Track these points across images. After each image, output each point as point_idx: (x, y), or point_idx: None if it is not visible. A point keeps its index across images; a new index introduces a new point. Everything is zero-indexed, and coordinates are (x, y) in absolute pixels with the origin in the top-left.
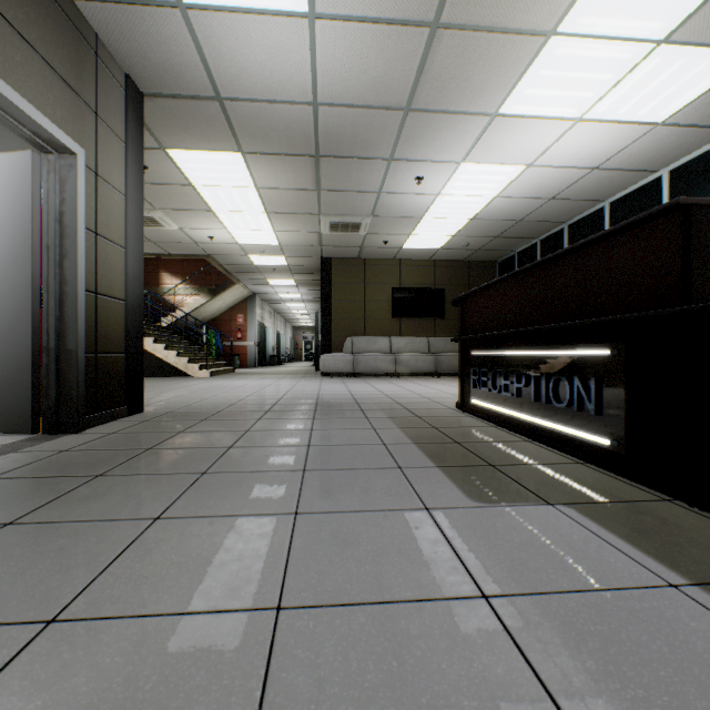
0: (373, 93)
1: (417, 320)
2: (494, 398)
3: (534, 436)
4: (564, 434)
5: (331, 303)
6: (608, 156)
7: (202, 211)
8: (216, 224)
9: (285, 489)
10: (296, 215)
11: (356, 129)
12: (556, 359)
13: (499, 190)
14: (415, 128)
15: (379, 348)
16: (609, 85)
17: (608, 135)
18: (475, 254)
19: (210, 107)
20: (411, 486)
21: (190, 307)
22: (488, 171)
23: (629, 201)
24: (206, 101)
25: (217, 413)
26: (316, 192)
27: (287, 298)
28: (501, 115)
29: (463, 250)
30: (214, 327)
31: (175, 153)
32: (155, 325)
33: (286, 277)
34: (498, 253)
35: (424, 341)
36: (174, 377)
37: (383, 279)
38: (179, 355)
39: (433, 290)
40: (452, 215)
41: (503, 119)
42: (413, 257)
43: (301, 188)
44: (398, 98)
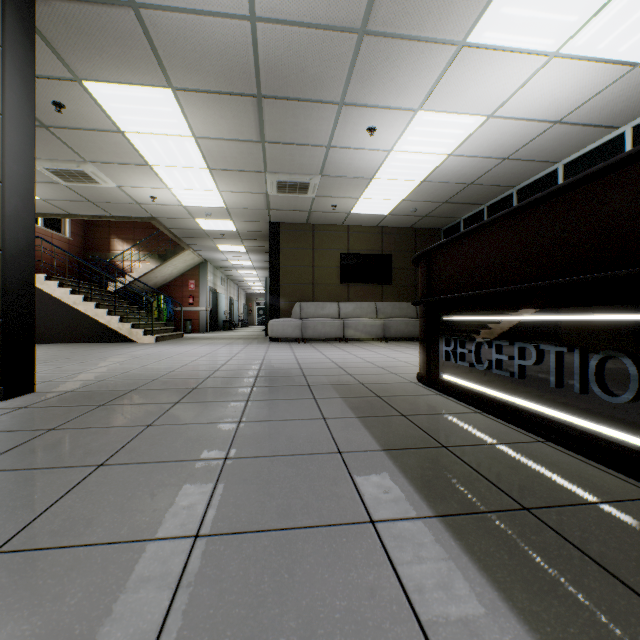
0: (322, 5)
1: (365, 285)
2: (477, 376)
3: (552, 436)
4: (617, 442)
5: (279, 268)
6: (574, 107)
7: (138, 165)
8: (157, 182)
9: (126, 628)
10: (241, 173)
11: (303, 59)
12: (598, 327)
13: (454, 147)
14: (370, 60)
15: (328, 313)
16: (598, 5)
17: (580, 79)
18: (422, 221)
19: (123, 17)
20: (405, 598)
21: (139, 273)
22: (446, 122)
23: (586, 161)
24: (118, 8)
25: (129, 392)
26: (261, 144)
27: (239, 266)
28: (469, 46)
29: (410, 216)
30: (166, 293)
31: (94, 87)
32: (102, 290)
33: (236, 244)
34: (444, 220)
35: (372, 306)
36: (117, 343)
37: (331, 244)
38: (123, 320)
39: (380, 256)
40: (402, 176)
41: (470, 50)
42: (361, 224)
43: (243, 138)
44: (352, 13)
